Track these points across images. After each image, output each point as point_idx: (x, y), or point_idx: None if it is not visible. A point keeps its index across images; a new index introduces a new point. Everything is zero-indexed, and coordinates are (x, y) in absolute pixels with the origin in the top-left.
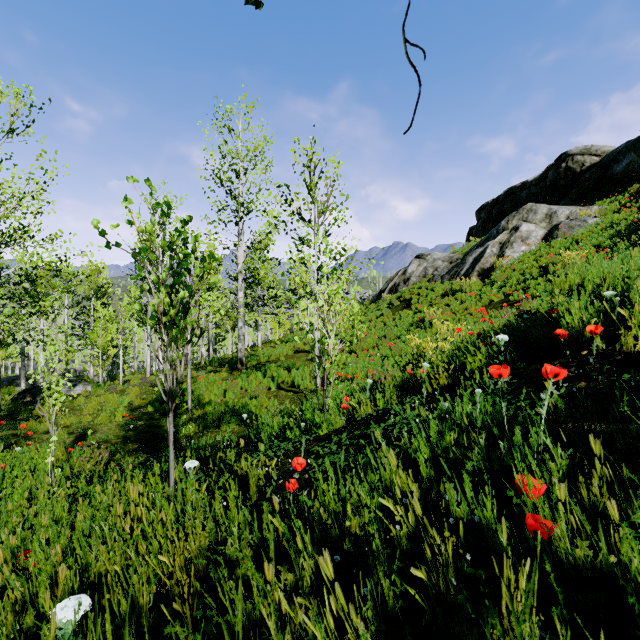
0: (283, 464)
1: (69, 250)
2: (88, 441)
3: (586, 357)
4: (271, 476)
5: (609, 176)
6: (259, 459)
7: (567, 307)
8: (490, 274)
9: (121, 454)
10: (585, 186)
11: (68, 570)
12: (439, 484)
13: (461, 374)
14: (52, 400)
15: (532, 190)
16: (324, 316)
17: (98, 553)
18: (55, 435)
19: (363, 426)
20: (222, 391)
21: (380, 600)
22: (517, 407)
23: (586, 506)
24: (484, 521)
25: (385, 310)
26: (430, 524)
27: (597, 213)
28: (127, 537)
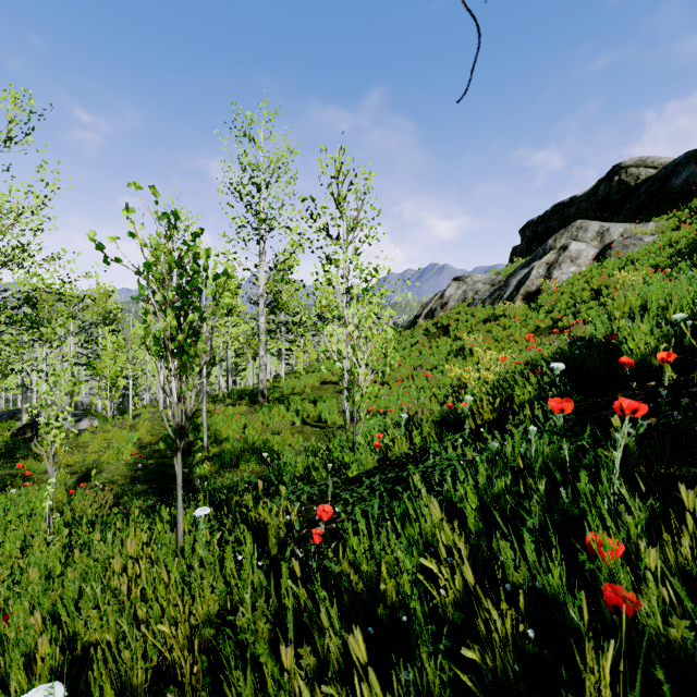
0: (307, 511)
1: (73, 271)
2: (92, 482)
3: (654, 389)
4: (293, 525)
5: (667, 190)
6: (280, 504)
7: (629, 332)
8: (536, 298)
9: (128, 496)
10: (640, 201)
11: (47, 645)
12: (489, 538)
13: (508, 408)
14: (50, 437)
15: (582, 206)
16: (354, 343)
17: (89, 619)
18: (54, 476)
19: (398, 467)
20: (241, 426)
21: (425, 696)
22: (577, 447)
23: (676, 572)
24: (550, 589)
25: (421, 337)
26: (481, 588)
27: (654, 231)
28: (124, 599)
